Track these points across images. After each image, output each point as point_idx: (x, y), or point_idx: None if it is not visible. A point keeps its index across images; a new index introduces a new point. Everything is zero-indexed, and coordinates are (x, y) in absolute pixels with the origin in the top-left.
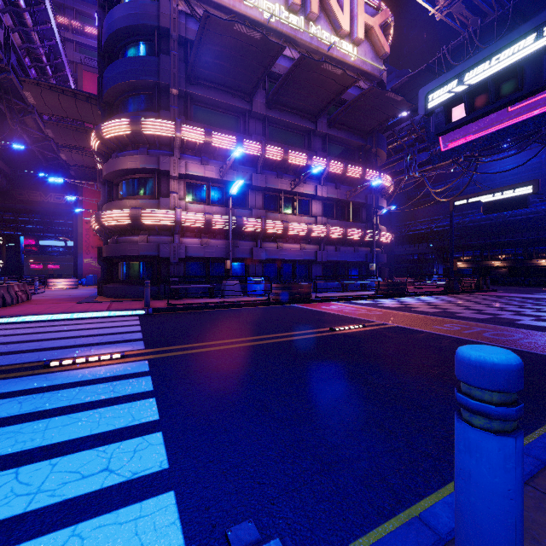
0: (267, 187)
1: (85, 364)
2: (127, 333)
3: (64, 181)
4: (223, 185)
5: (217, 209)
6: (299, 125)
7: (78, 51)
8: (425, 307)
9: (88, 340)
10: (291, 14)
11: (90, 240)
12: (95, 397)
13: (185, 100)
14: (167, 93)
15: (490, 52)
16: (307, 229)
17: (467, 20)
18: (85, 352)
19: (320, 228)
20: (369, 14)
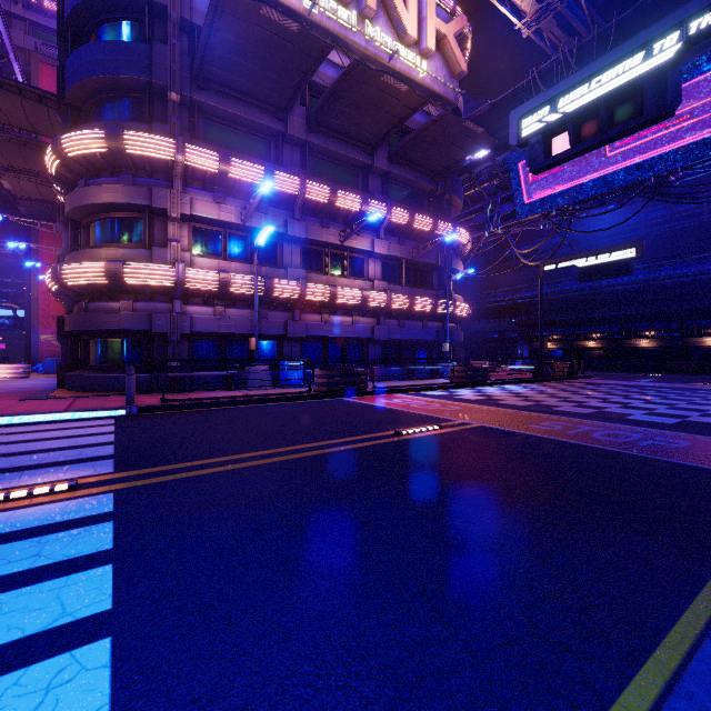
0: (308, 238)
1: (3, 504)
2: (90, 446)
3: (9, 221)
4: (245, 233)
5: (238, 266)
6: (350, 158)
7: (32, 34)
8: (513, 399)
9: (20, 461)
10: (340, 7)
11: (50, 307)
12: (0, 570)
13: (191, 110)
14: (164, 98)
15: (602, 65)
16: (362, 296)
17: (558, 41)
18: (10, 482)
19: (379, 295)
20: (442, 20)
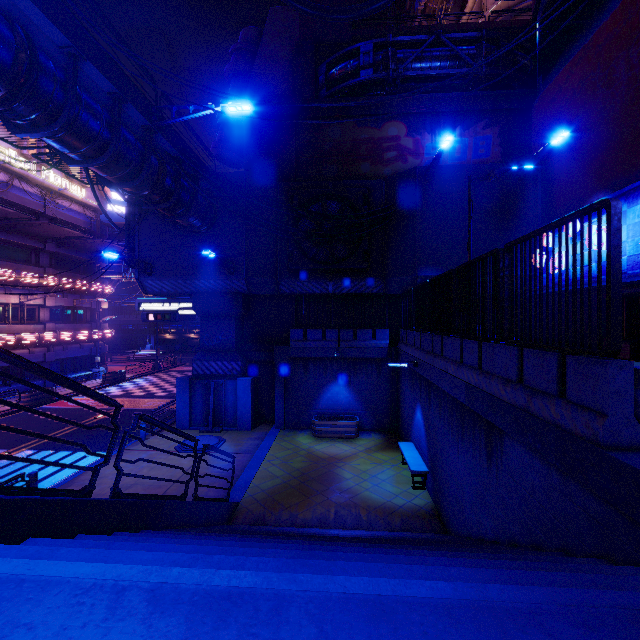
0: None
1: None
2: None
3: None
4: None
5: None
6: (27, 245)
7: None
8: (139, 391)
9: None
10: (25, 159)
11: None
12: (40, 457)
13: None
14: None
15: (163, 301)
16: (39, 337)
17: None
18: None
19: (51, 335)
20: None
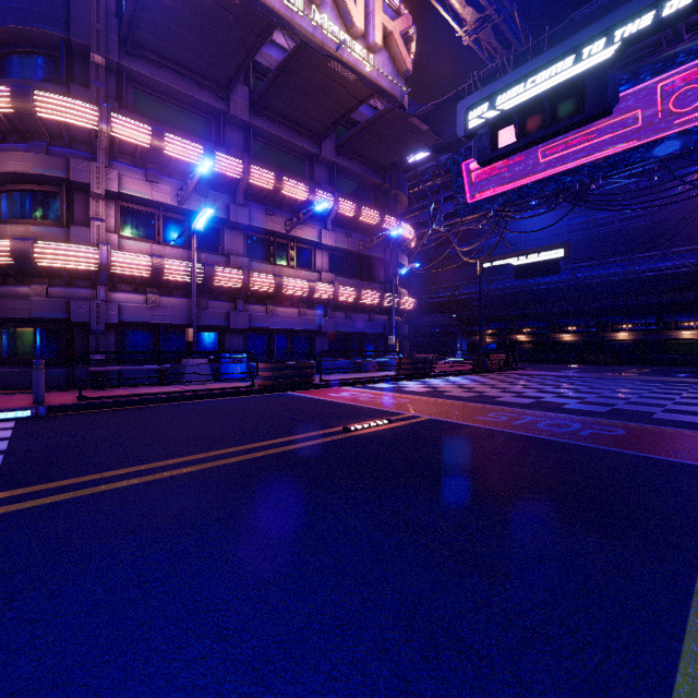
0: (252, 225)
1: None
2: None
3: None
4: (183, 216)
5: (174, 251)
6: (297, 145)
7: None
8: (458, 391)
9: None
10: None
11: None
12: None
13: (119, 77)
14: (85, 60)
15: (546, 60)
16: (309, 287)
17: (495, 53)
18: None
19: (326, 287)
20: (388, 17)
